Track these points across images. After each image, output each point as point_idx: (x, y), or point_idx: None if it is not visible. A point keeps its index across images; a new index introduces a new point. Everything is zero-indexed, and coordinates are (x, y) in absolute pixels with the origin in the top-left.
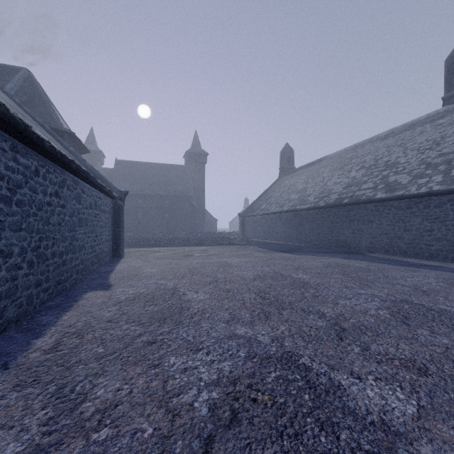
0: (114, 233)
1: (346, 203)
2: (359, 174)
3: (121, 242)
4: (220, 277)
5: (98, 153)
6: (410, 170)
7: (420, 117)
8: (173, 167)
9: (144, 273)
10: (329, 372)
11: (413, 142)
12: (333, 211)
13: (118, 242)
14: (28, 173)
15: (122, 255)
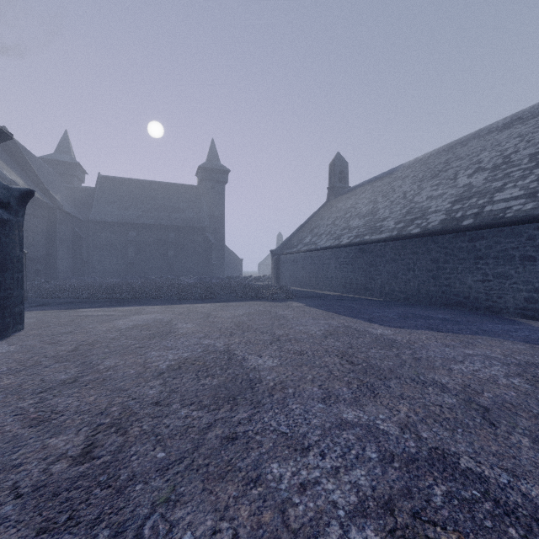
0: None
1: (470, 227)
2: (478, 180)
3: None
4: None
5: (75, 166)
6: None
7: None
8: (181, 188)
9: None
10: None
11: None
12: (437, 242)
13: None
14: None
15: (0, 335)
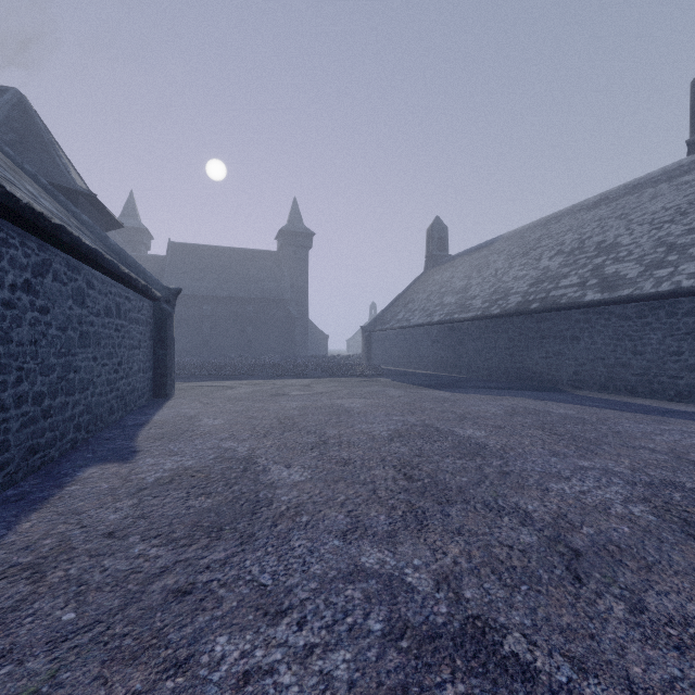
0: (156, 358)
1: (535, 310)
2: (554, 264)
3: (168, 373)
4: (332, 434)
5: (142, 232)
6: (640, 256)
7: (650, 173)
8: (259, 254)
9: (200, 427)
10: (578, 681)
11: (642, 211)
12: (513, 323)
13: (163, 372)
14: None
15: (170, 393)
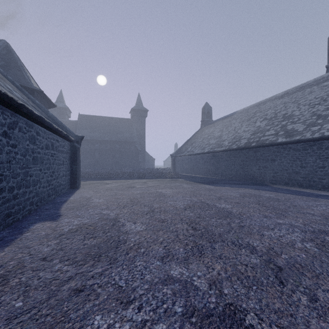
0: (71, 169)
1: (254, 146)
2: (263, 124)
3: (77, 177)
4: (156, 206)
5: (66, 109)
6: (304, 120)
7: (308, 81)
8: (122, 120)
9: (92, 203)
10: None
11: (305, 99)
12: (243, 152)
13: (75, 176)
14: None
15: (78, 186)
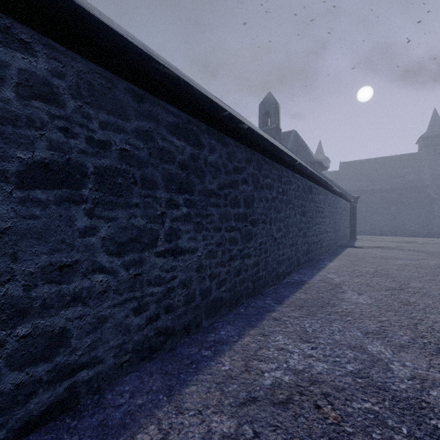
0: (351, 224)
1: None
2: None
3: (355, 230)
4: (430, 251)
5: (325, 160)
6: None
7: None
8: (401, 158)
9: (374, 245)
10: None
11: None
12: None
13: (353, 229)
14: (333, 202)
15: (355, 238)
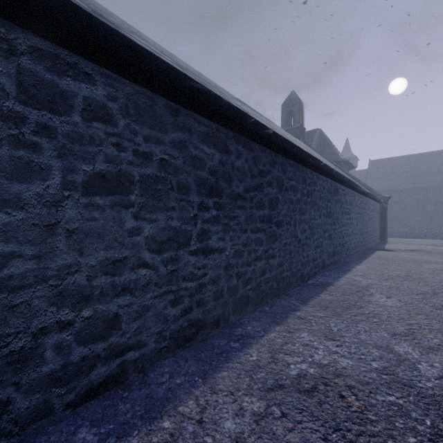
0: (381, 226)
1: None
2: None
3: (386, 232)
4: None
5: (353, 158)
6: None
7: None
8: (439, 154)
9: (406, 248)
10: None
11: None
12: None
13: (384, 231)
14: (360, 203)
15: (386, 240)
